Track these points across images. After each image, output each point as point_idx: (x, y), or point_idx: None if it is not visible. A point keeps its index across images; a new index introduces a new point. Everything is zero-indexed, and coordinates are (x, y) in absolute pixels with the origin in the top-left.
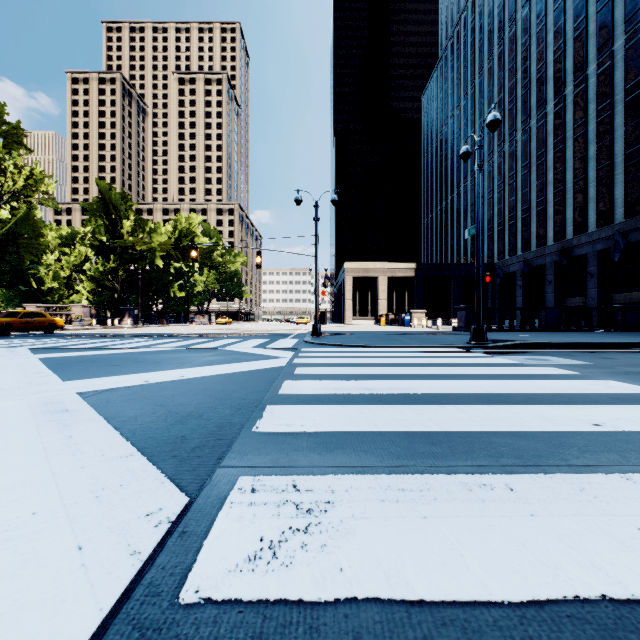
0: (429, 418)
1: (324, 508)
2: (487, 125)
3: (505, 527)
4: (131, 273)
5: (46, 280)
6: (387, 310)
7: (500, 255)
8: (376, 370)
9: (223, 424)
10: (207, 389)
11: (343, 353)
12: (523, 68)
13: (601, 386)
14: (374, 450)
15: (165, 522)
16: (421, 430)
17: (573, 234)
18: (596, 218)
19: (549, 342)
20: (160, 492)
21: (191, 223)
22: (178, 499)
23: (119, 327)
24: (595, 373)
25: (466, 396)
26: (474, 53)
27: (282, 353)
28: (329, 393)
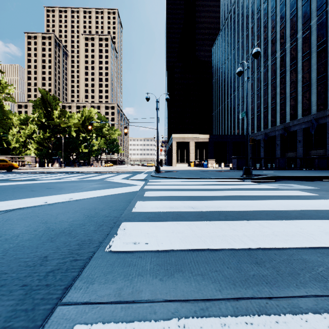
0: (243, 234)
1: None
2: (253, 55)
3: None
4: (58, 139)
5: (11, 142)
6: (194, 159)
7: (252, 131)
8: (194, 193)
9: (84, 241)
10: (84, 208)
11: (173, 182)
12: (264, 34)
13: None
14: (210, 273)
15: None
16: (242, 247)
17: (290, 120)
18: (302, 111)
19: (286, 175)
20: None
21: (91, 113)
22: None
23: (51, 168)
24: (326, 194)
25: (259, 212)
26: (239, 27)
27: (138, 182)
28: (166, 211)
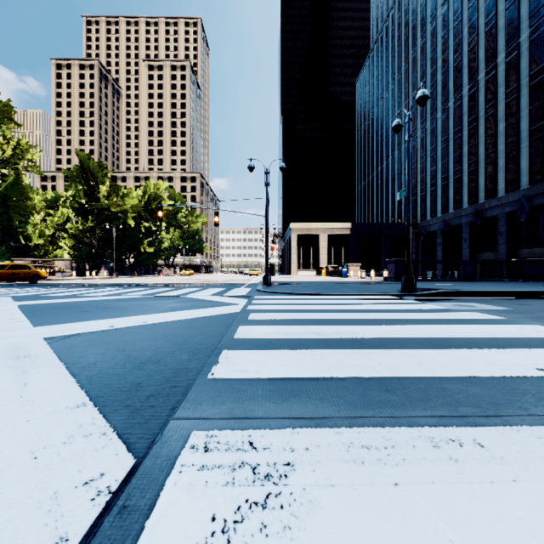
0: (379, 363)
1: (284, 472)
2: (417, 100)
3: (490, 498)
4: (107, 231)
5: (33, 237)
6: (327, 263)
7: (423, 216)
8: (322, 316)
9: (180, 370)
10: (167, 334)
11: (291, 300)
12: (442, 57)
13: (530, 330)
14: (330, 398)
15: (104, 493)
16: (373, 376)
17: (485, 198)
18: (505, 185)
19: (470, 290)
20: (105, 452)
21: (159, 188)
22: (123, 461)
23: (96, 278)
24: (519, 318)
25: (409, 340)
26: (400, 45)
27: (237, 300)
28: (281, 338)
